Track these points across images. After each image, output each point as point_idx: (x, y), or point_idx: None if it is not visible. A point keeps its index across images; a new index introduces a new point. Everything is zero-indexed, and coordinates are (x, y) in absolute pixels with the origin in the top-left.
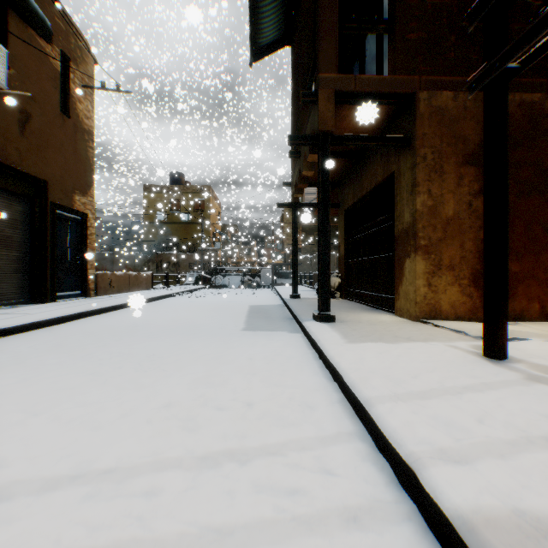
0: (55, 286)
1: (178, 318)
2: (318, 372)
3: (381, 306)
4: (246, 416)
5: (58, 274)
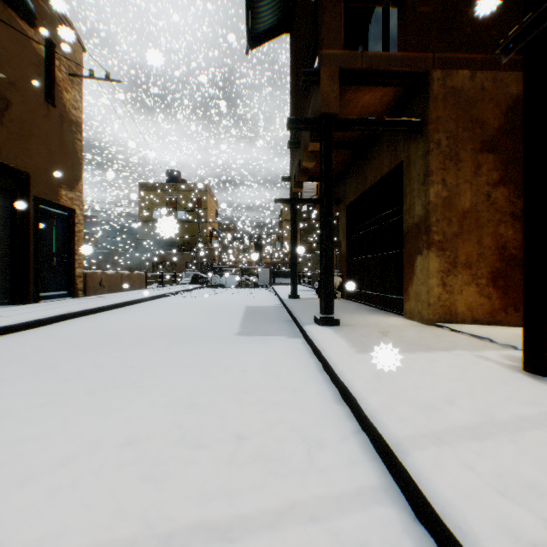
0: (38, 286)
1: (168, 320)
2: (324, 390)
3: (387, 307)
4: (233, 459)
5: (42, 273)
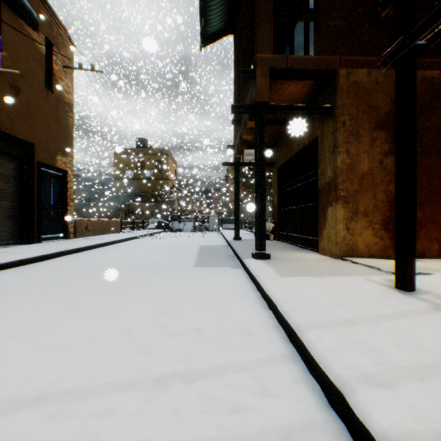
0: (40, 230)
1: (141, 256)
2: (256, 302)
3: (307, 246)
4: (194, 340)
5: (43, 220)
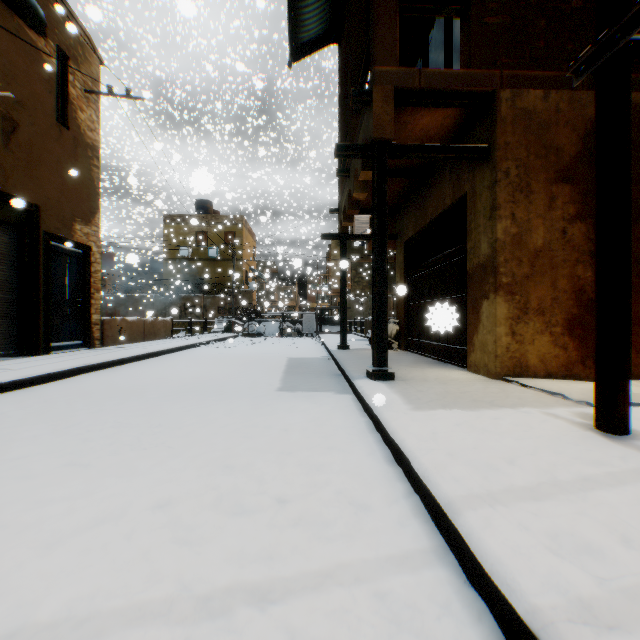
0: (49, 335)
1: (199, 374)
2: (374, 451)
3: (450, 359)
4: (274, 522)
5: (54, 320)
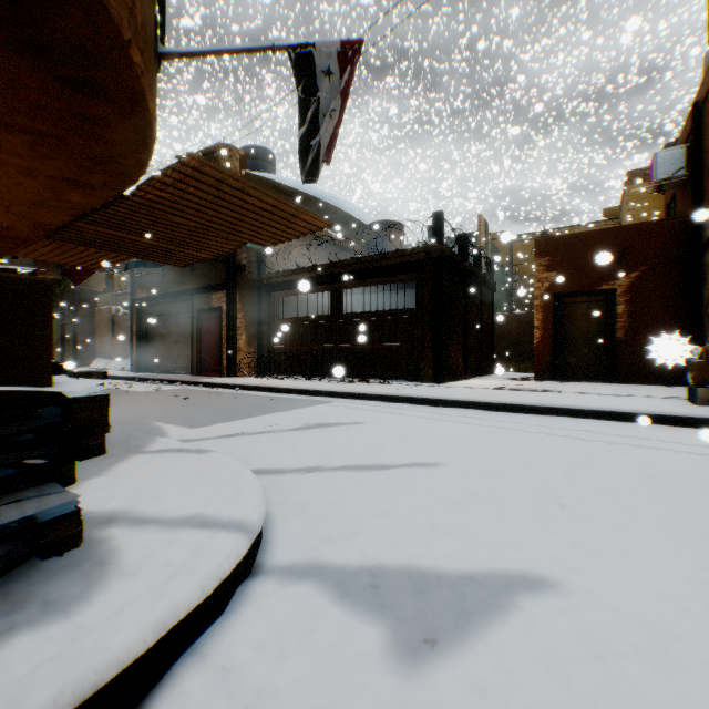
0: None
1: None
2: None
3: None
4: None
5: None
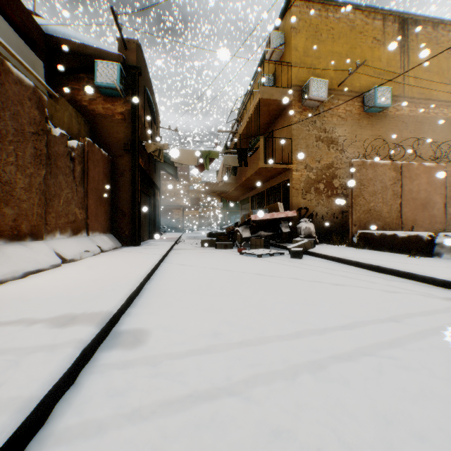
0: None
1: None
2: None
3: None
4: None
5: None
